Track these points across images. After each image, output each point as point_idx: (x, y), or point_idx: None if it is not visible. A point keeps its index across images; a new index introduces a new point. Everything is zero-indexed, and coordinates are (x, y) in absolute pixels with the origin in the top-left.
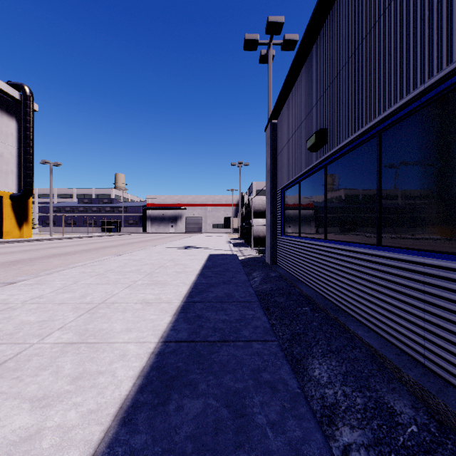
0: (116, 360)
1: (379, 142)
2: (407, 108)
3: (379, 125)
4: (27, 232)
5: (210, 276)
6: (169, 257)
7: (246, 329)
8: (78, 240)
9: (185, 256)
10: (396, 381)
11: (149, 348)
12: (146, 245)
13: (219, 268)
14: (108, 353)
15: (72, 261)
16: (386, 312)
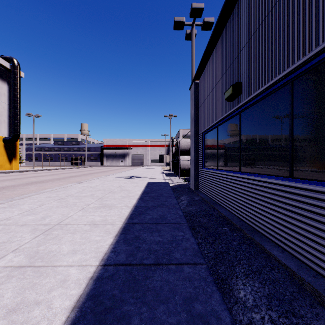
0: (56, 287)
1: (291, 88)
2: (322, 55)
3: (292, 73)
4: (15, 165)
5: (148, 200)
6: (118, 184)
7: (177, 251)
8: (53, 171)
9: (129, 184)
10: (318, 305)
11: (89, 273)
12: (102, 175)
13: (155, 194)
14: (50, 278)
15: (44, 187)
16: (300, 236)
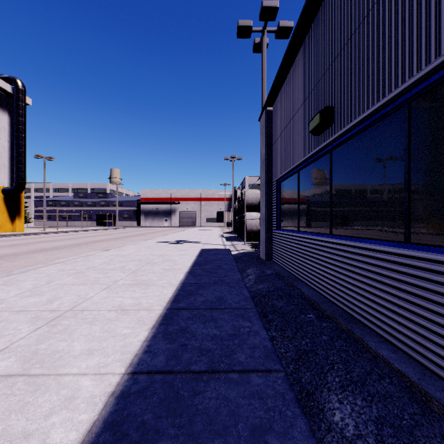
0: (57, 409)
1: (408, 113)
2: None
3: (409, 90)
4: (20, 226)
5: (200, 275)
6: (159, 252)
7: (241, 351)
8: (71, 234)
9: (176, 251)
10: None
11: (109, 385)
12: (138, 239)
13: (211, 265)
14: (51, 394)
15: (58, 256)
16: (422, 329)
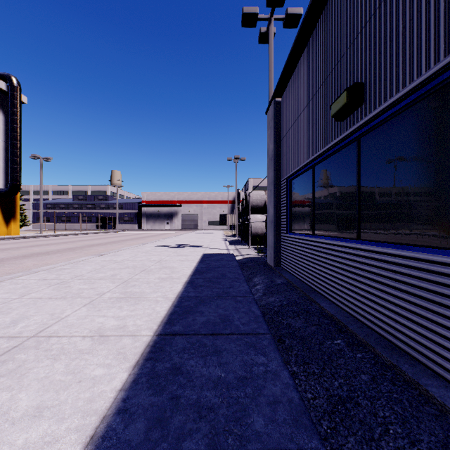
0: None
1: None
2: None
3: None
4: (15, 229)
5: (201, 286)
6: (157, 258)
7: (257, 409)
8: (68, 237)
9: (175, 257)
10: None
11: None
12: (137, 243)
13: (213, 273)
14: None
15: (47, 261)
16: None
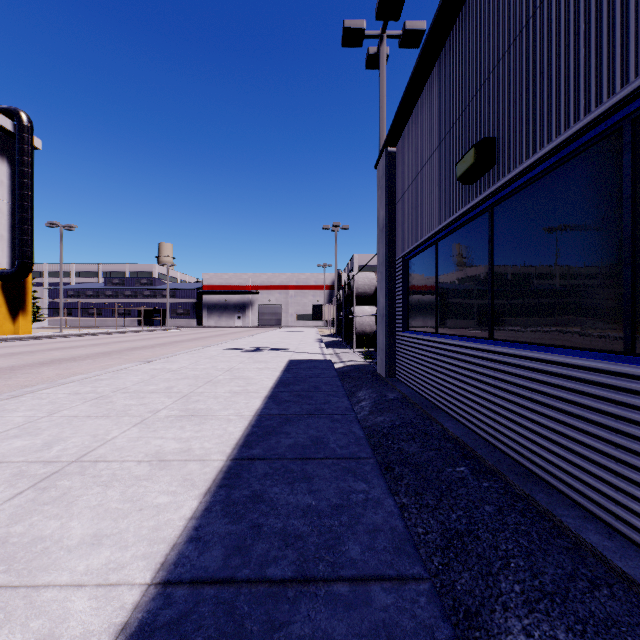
0: None
1: (631, 137)
2: None
3: (635, 98)
4: (24, 326)
5: (287, 401)
6: (226, 365)
7: (353, 537)
8: (100, 337)
9: (251, 364)
10: None
11: (120, 610)
12: (197, 345)
13: (303, 386)
14: (12, 628)
15: (75, 370)
16: None
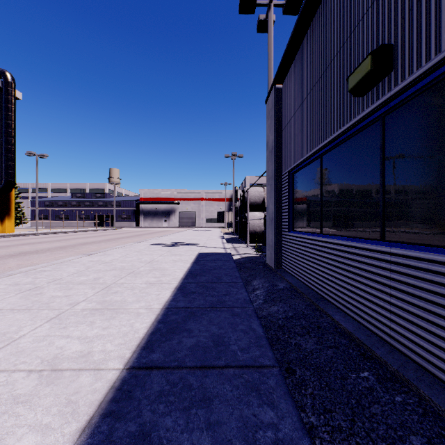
0: None
1: None
2: None
3: None
4: (9, 227)
5: (193, 292)
6: (149, 258)
7: None
8: (64, 235)
9: (168, 257)
10: None
11: None
12: (132, 241)
13: (208, 277)
14: None
15: (33, 261)
16: None
